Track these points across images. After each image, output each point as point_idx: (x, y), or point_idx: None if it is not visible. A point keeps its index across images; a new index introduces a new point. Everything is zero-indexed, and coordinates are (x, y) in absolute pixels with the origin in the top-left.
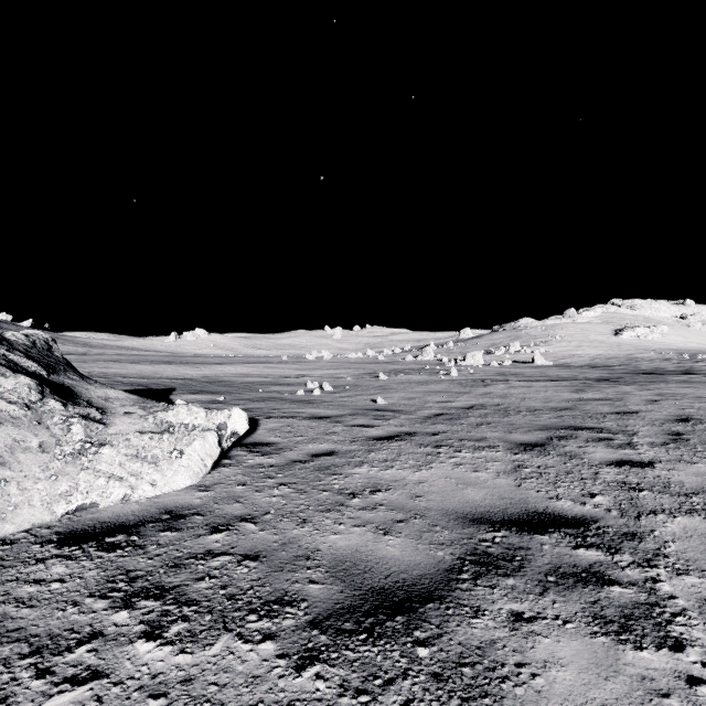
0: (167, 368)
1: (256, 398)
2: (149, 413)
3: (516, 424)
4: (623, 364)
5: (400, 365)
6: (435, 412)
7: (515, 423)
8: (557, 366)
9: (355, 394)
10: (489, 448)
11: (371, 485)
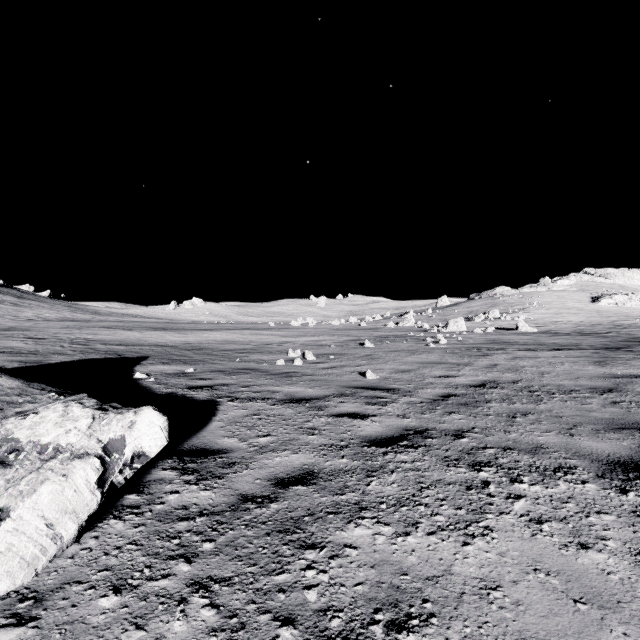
0: (153, 335)
1: (230, 370)
2: (1, 417)
3: (565, 416)
4: (613, 331)
5: (383, 332)
6: (440, 391)
7: (562, 413)
8: (544, 333)
9: (340, 364)
10: (564, 472)
11: (385, 598)
